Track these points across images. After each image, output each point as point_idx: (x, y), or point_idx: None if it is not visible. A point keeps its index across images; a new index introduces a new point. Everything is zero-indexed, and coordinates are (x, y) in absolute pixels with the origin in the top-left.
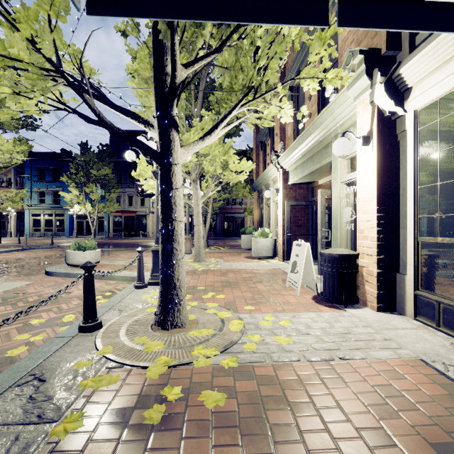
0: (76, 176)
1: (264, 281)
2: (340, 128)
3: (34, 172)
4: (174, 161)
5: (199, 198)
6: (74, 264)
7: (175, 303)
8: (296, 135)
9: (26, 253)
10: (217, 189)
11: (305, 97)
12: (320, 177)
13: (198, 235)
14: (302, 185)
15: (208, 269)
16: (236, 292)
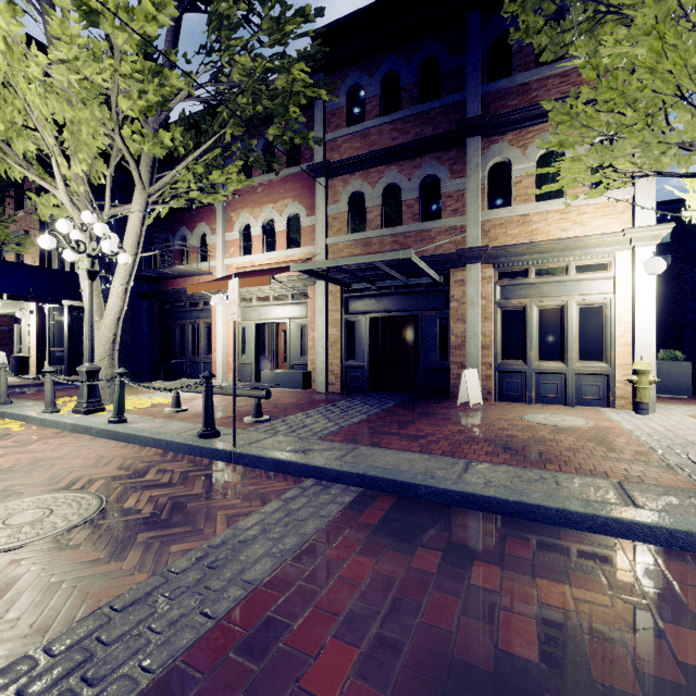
0: None
1: None
2: None
3: None
4: None
5: None
6: None
7: None
8: None
9: None
10: None
11: None
12: None
13: None
14: (6, 315)
15: None
16: None
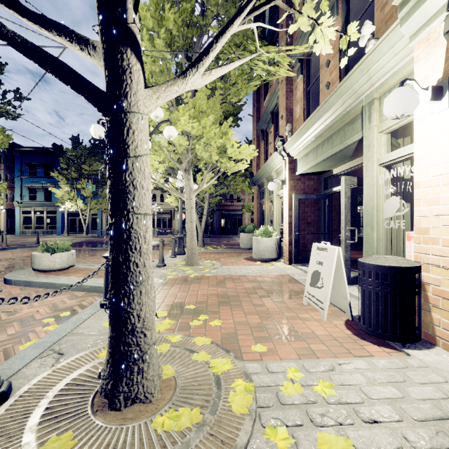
0: (69, 172)
1: (273, 294)
2: (378, 91)
3: (25, 167)
4: (130, 107)
5: (192, 191)
6: (41, 270)
7: (134, 360)
8: (306, 116)
9: (3, 253)
10: (213, 180)
11: (320, 65)
12: (336, 165)
13: (191, 234)
14: (312, 176)
15: (201, 276)
16: (237, 314)
